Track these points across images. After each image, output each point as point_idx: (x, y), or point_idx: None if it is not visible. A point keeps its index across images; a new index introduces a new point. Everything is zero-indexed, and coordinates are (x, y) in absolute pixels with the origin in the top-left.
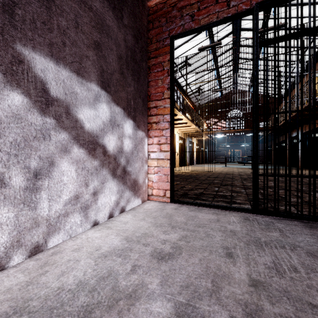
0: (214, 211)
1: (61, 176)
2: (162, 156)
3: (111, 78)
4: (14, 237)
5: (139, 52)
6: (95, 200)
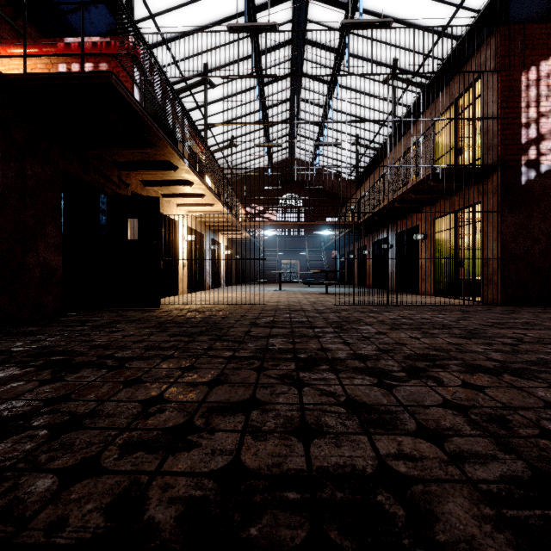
0: None
1: None
2: None
3: None
4: None
5: None
6: None
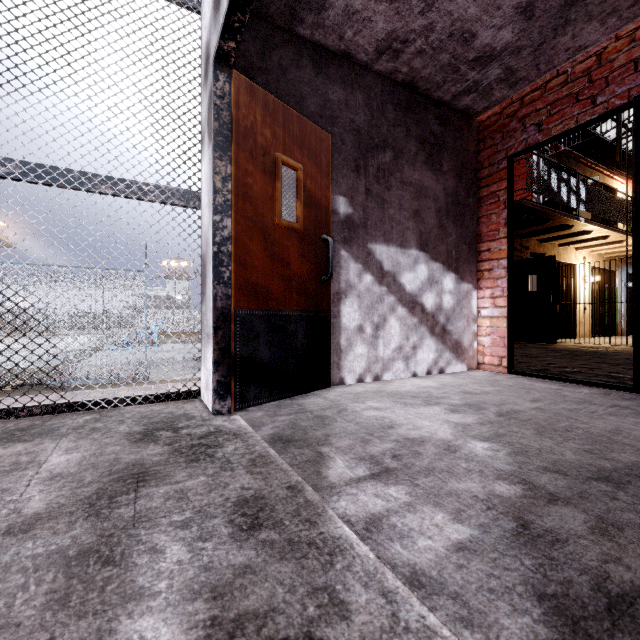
0: (565, 384)
1: (390, 329)
2: (497, 313)
3: (429, 237)
4: (367, 365)
5: (463, 190)
6: (414, 354)
